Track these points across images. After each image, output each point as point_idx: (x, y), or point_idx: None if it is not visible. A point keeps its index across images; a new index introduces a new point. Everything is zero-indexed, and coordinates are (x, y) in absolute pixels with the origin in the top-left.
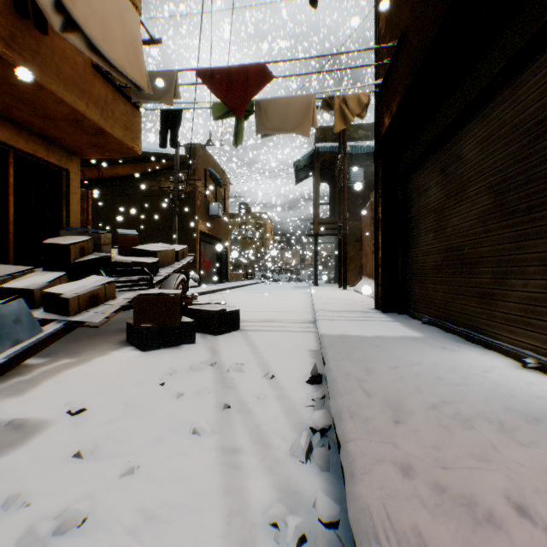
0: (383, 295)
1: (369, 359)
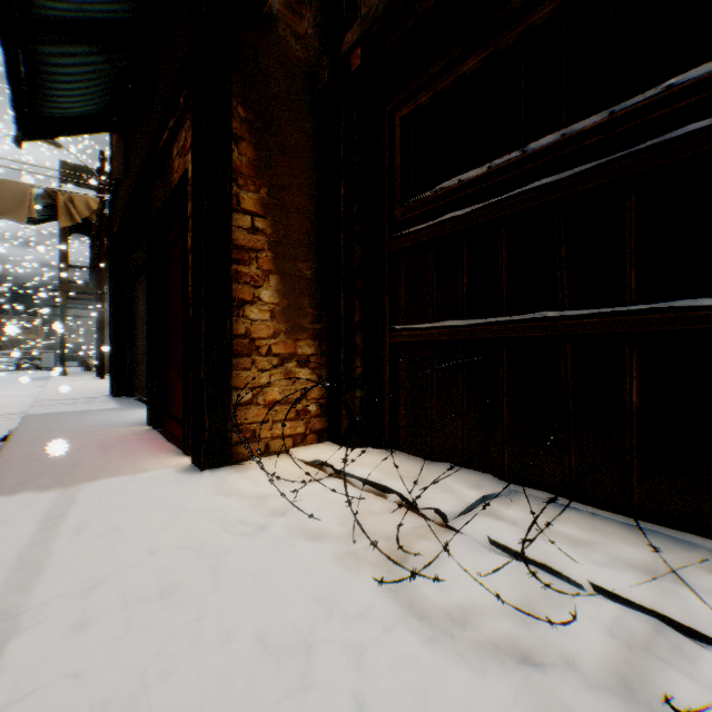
0: (114, 381)
1: (58, 420)
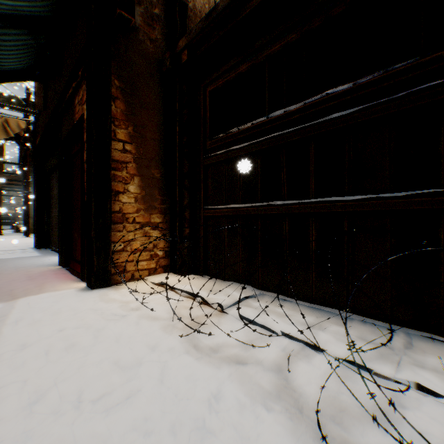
0: (37, 238)
1: None
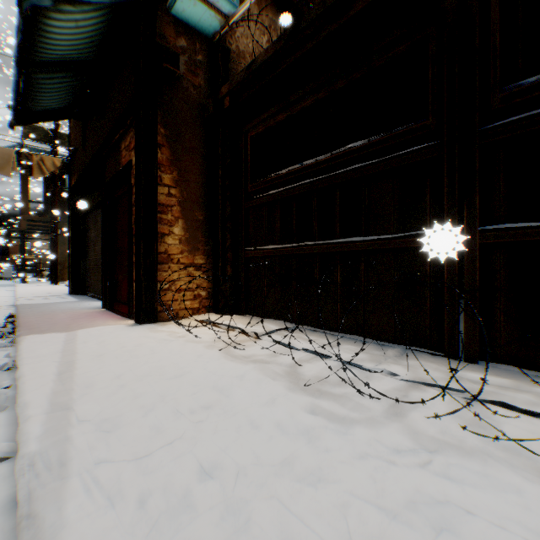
0: (72, 284)
1: (42, 306)
